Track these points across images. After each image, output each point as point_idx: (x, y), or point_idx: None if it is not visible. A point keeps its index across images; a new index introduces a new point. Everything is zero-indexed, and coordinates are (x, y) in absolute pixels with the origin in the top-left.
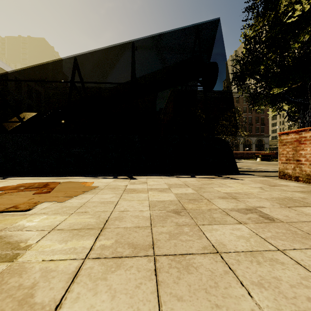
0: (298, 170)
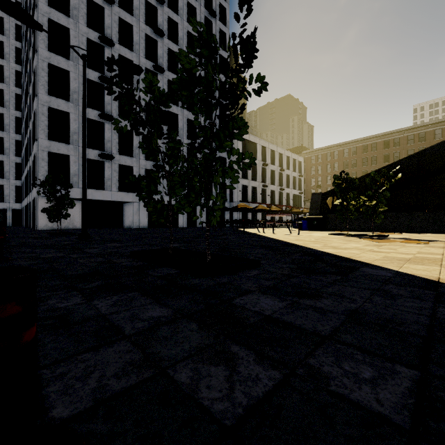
0: None
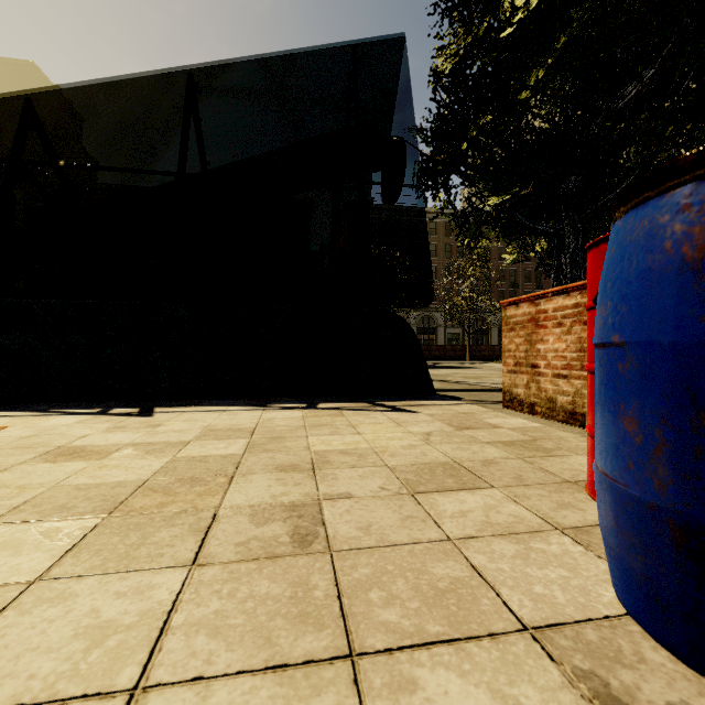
0: (534, 388)
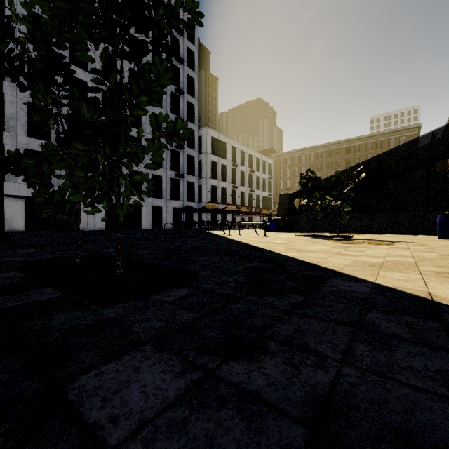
0: None
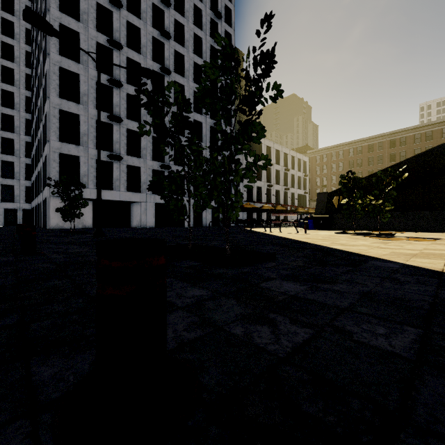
0: None
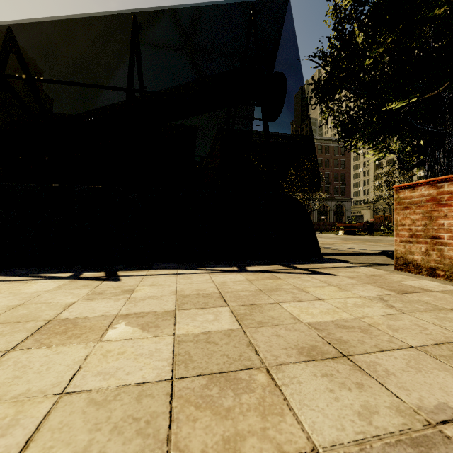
0: (435, 255)
